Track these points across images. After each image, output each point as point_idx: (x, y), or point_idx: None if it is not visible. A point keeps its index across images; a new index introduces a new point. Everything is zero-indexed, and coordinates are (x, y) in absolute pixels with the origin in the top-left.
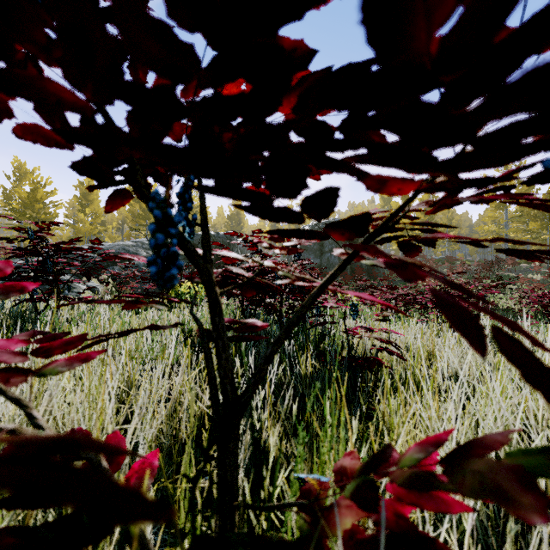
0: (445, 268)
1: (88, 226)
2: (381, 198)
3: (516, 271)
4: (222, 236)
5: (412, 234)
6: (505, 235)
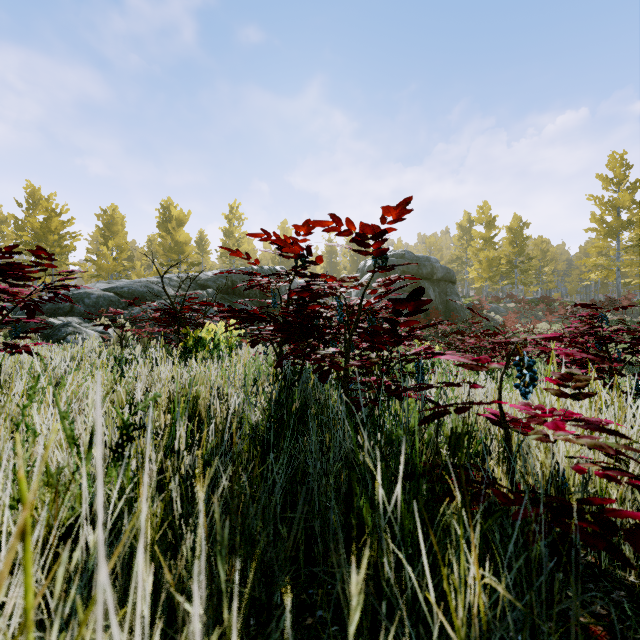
0: (540, 311)
1: (112, 262)
2: (458, 226)
3: (634, 315)
4: (266, 271)
5: (499, 269)
6: (617, 269)
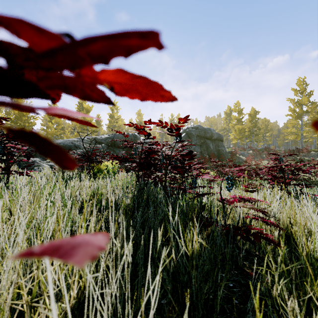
0: (264, 154)
1: (54, 130)
2: (225, 113)
3: (309, 156)
4: (130, 135)
5: (244, 134)
6: (301, 134)
